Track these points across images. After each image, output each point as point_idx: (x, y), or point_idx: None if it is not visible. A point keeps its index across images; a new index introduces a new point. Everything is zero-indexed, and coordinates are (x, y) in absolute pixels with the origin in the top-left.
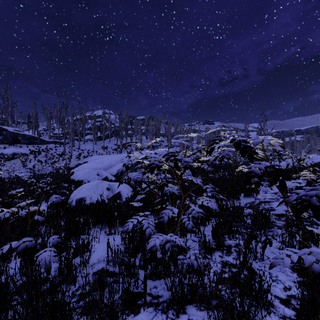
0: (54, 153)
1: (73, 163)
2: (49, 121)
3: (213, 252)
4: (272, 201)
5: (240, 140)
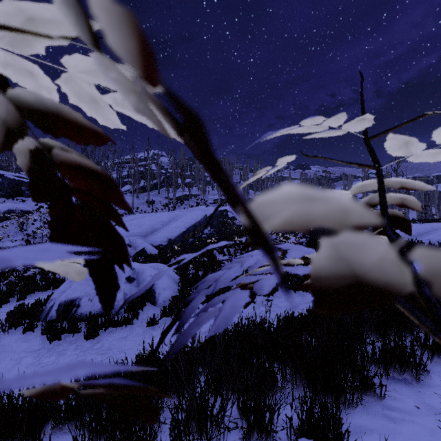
0: None
1: None
2: None
3: None
4: None
5: None
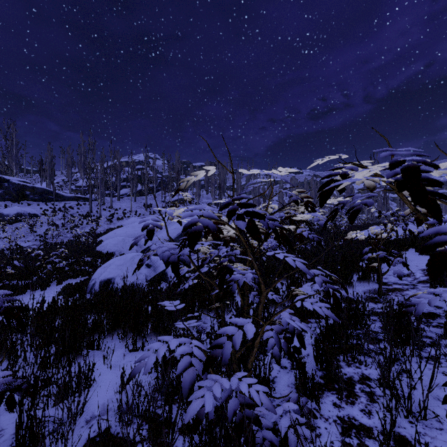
0: (76, 214)
1: (102, 228)
2: (69, 169)
3: (321, 395)
4: (406, 289)
5: (417, 162)
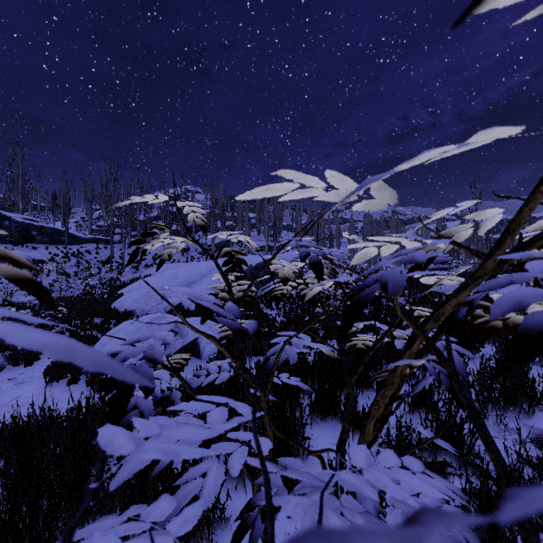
0: (94, 260)
1: (125, 278)
2: (89, 205)
3: None
4: None
5: None
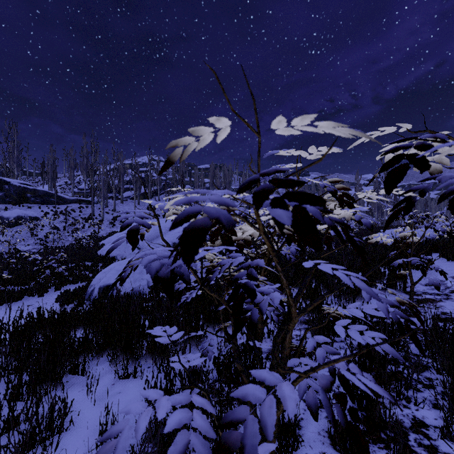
0: (78, 217)
1: (104, 231)
2: (72, 171)
3: None
4: (439, 300)
5: None
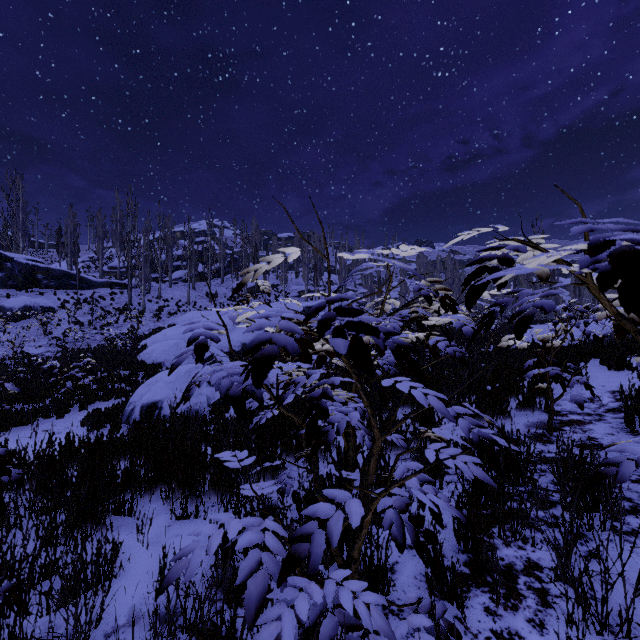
0: (109, 307)
1: (146, 327)
2: (100, 243)
3: (466, 594)
4: (589, 421)
5: (635, 243)
